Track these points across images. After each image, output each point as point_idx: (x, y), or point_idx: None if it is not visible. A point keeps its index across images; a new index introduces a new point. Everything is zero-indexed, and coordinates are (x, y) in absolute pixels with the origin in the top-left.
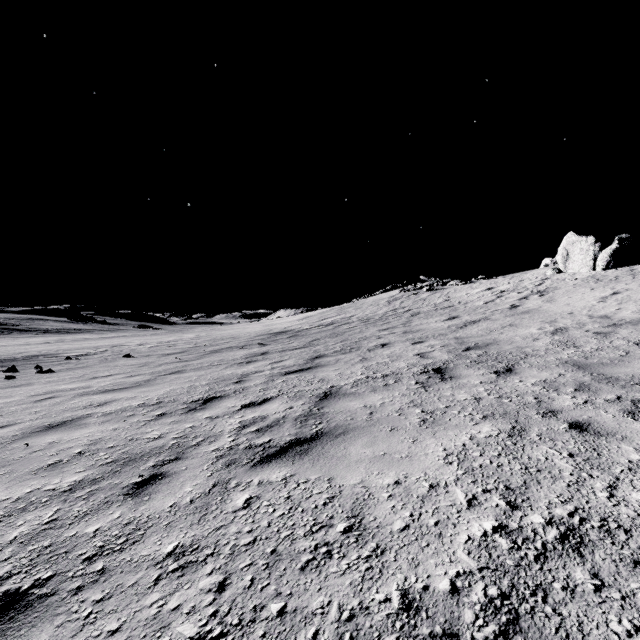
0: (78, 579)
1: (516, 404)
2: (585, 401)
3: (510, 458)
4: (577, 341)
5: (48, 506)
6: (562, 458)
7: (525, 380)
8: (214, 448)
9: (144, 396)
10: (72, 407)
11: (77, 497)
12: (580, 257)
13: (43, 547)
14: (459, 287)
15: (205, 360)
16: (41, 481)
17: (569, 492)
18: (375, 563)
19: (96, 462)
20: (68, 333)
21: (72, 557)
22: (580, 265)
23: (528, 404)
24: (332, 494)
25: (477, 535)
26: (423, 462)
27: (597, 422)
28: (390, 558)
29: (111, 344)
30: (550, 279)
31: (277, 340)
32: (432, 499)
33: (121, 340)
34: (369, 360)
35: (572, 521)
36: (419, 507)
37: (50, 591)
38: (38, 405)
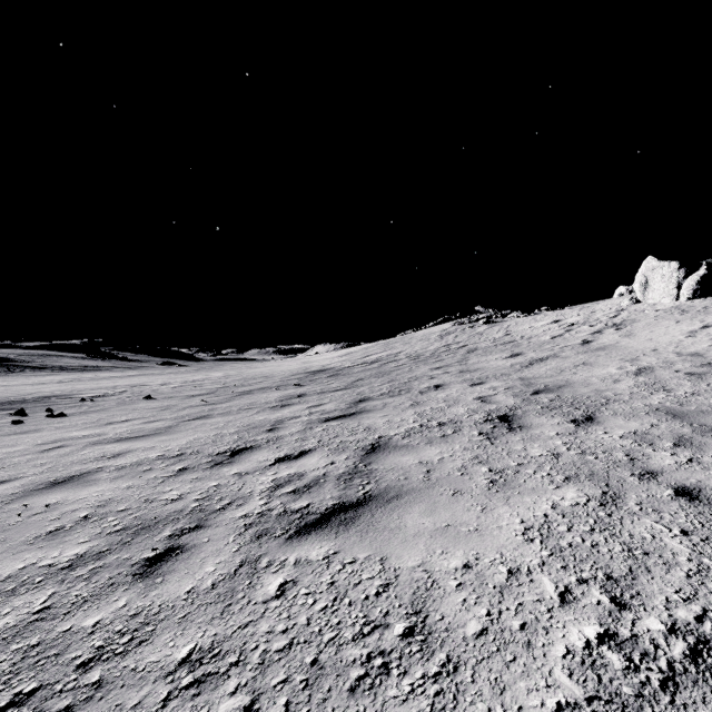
0: (68, 695)
1: (604, 462)
2: (689, 459)
3: (606, 535)
4: (667, 383)
5: (42, 588)
6: (673, 536)
7: (611, 431)
8: (242, 514)
9: (164, 446)
10: (82, 459)
11: (77, 576)
12: (661, 285)
13: (30, 646)
14: (521, 319)
15: (234, 403)
16: (37, 554)
17: (691, 585)
18: (447, 685)
19: (103, 530)
20: (85, 371)
21: (63, 662)
22: (661, 294)
23: (619, 462)
24: (386, 580)
25: (578, 646)
26: (497, 538)
27: (709, 488)
28: (466, 678)
29: (131, 384)
30: (627, 310)
31: (315, 380)
32: (513, 591)
33: (142, 379)
34: (422, 405)
35: (702, 629)
36: (497, 602)
37: (31, 711)
38: (44, 456)
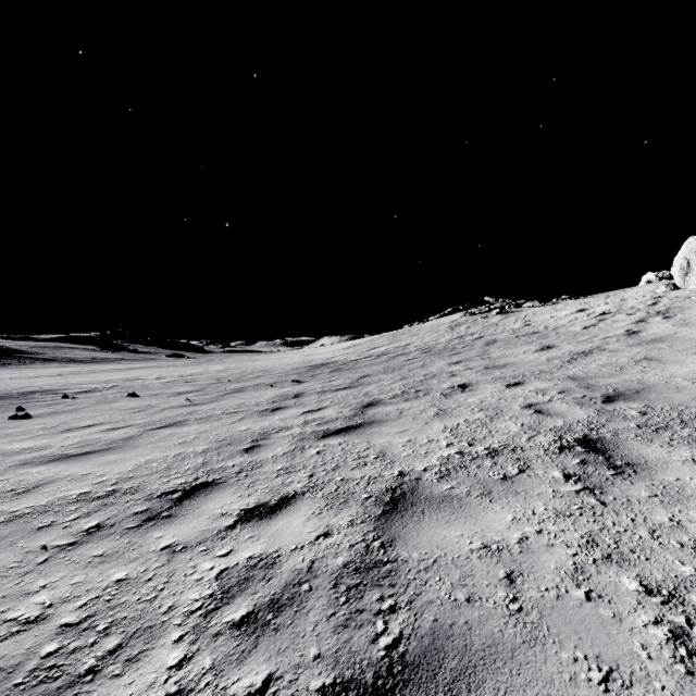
0: None
1: None
2: None
3: None
4: None
5: None
6: None
7: None
8: None
9: (100, 474)
10: None
11: None
12: None
13: None
14: (538, 309)
15: (220, 404)
16: None
17: None
18: None
19: None
20: (94, 363)
21: None
22: None
23: None
24: None
25: None
26: None
27: None
28: None
29: (126, 377)
30: (666, 297)
31: (317, 375)
32: None
33: (140, 372)
34: (451, 414)
35: None
36: None
37: None
38: None
